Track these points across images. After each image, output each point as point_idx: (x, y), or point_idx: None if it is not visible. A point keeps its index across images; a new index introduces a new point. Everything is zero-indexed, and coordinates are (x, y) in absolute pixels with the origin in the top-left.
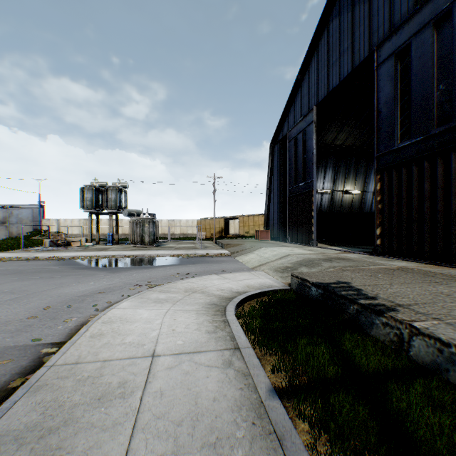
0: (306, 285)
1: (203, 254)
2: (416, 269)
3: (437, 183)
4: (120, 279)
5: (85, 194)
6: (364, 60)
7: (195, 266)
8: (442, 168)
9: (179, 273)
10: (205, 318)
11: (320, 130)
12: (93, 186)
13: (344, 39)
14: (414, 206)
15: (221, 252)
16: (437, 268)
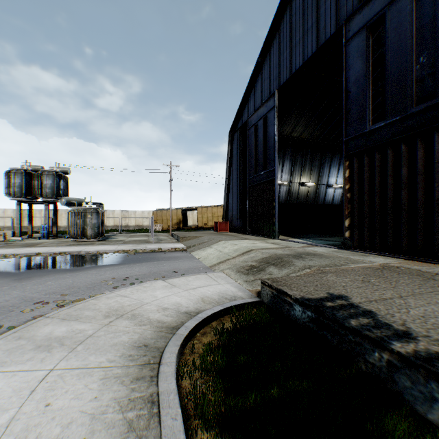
0: (284, 300)
1: (154, 249)
2: (403, 268)
3: (417, 168)
4: (21, 292)
5: (12, 179)
6: (331, 37)
7: (140, 266)
8: (422, 151)
9: (115, 278)
10: (115, 391)
11: (279, 120)
12: (23, 169)
13: (308, 17)
14: (389, 195)
15: (176, 246)
16: (422, 265)
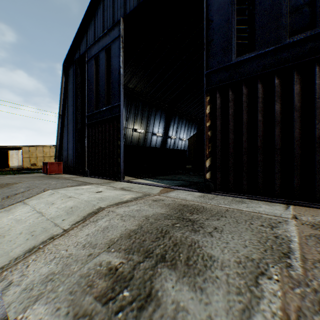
0: None
1: None
2: None
3: (294, 104)
4: None
5: None
6: None
7: None
8: (299, 86)
9: None
10: None
11: None
12: None
13: None
14: (260, 133)
15: None
16: None
